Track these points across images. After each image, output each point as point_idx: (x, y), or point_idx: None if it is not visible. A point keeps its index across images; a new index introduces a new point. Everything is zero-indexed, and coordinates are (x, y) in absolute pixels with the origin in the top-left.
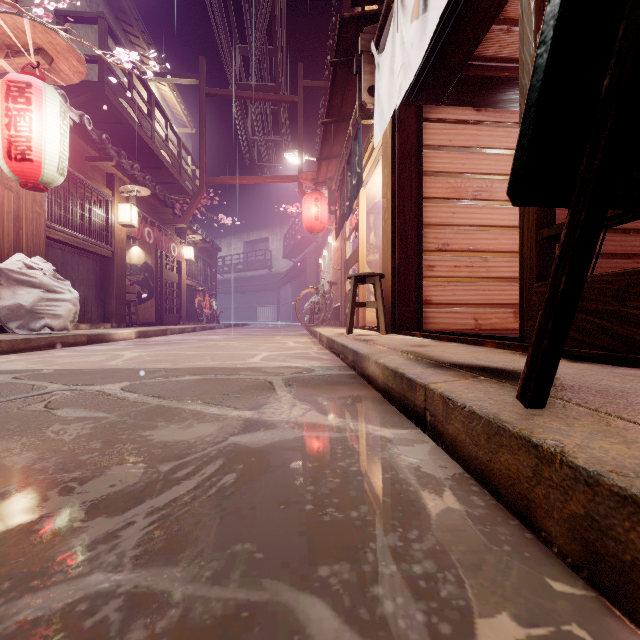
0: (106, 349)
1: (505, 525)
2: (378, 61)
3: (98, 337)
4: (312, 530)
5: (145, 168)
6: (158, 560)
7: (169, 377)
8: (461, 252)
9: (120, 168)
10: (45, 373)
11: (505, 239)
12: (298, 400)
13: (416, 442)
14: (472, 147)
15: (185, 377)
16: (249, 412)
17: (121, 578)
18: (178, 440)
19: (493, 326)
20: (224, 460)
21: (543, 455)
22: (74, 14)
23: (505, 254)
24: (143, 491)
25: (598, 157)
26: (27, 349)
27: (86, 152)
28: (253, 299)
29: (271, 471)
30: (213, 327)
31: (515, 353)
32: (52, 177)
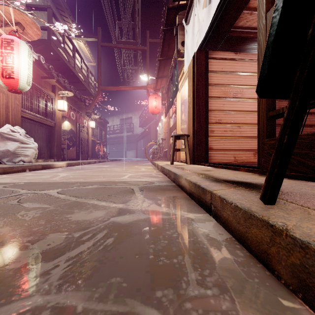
0: (51, 172)
1: (255, 267)
2: (186, 29)
3: (47, 166)
4: (153, 270)
5: (71, 82)
6: (70, 287)
7: (81, 186)
8: (227, 124)
9: (58, 82)
10: (19, 184)
11: (249, 117)
12: (146, 198)
13: (206, 221)
14: (233, 71)
15: (89, 186)
16: (121, 204)
17: (49, 298)
18: (84, 219)
19: (243, 160)
20: (107, 230)
21: (276, 230)
22: (35, 6)
23: (249, 125)
24: (64, 248)
25: (305, 71)
26: (11, 172)
27: (41, 74)
28: (124, 147)
29: (132, 236)
30: (104, 161)
31: (255, 174)
32: (24, 86)
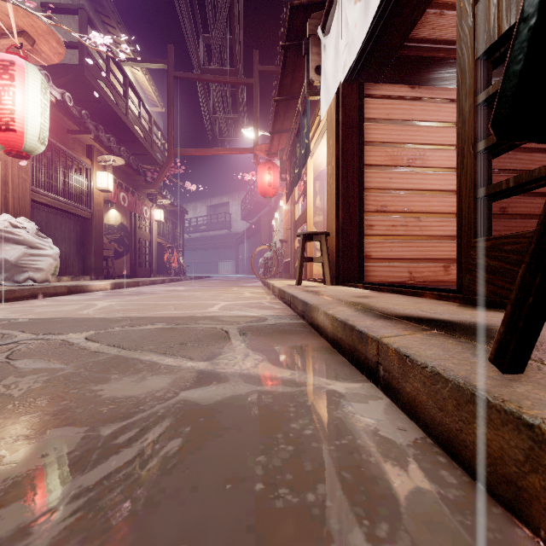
0: (82, 299)
1: (488, 515)
2: (324, 43)
3: (77, 288)
4: (262, 523)
5: (121, 141)
6: None
7: (133, 326)
8: (397, 213)
9: (98, 140)
10: (19, 322)
11: (436, 201)
12: (251, 350)
13: (370, 398)
14: (407, 120)
15: (148, 326)
16: (203, 363)
17: None
18: (128, 396)
19: (425, 278)
20: (171, 421)
21: (542, 438)
22: (58, 6)
23: (436, 215)
24: (76, 463)
25: None
26: (11, 299)
27: (68, 126)
28: (215, 255)
29: (219, 435)
30: (180, 279)
31: (454, 304)
32: (34, 146)
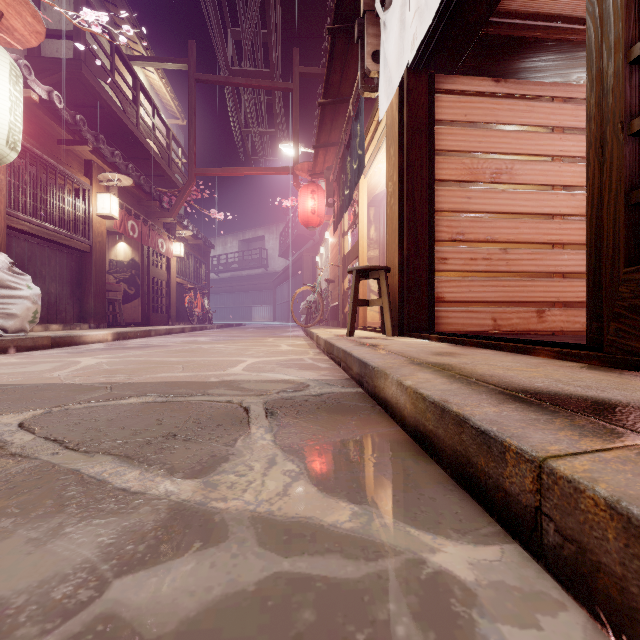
0: (67, 354)
1: None
2: (384, 19)
3: (65, 339)
4: None
5: (131, 159)
6: None
7: (108, 399)
8: (478, 243)
9: (99, 154)
10: None
11: (527, 228)
12: (280, 449)
13: (536, 605)
14: (490, 123)
15: (131, 399)
16: (190, 484)
17: None
18: None
19: (514, 327)
20: None
21: None
22: None
23: (527, 245)
24: None
25: None
26: None
27: (58, 134)
28: (249, 299)
29: None
30: (204, 327)
31: (595, 368)
32: None
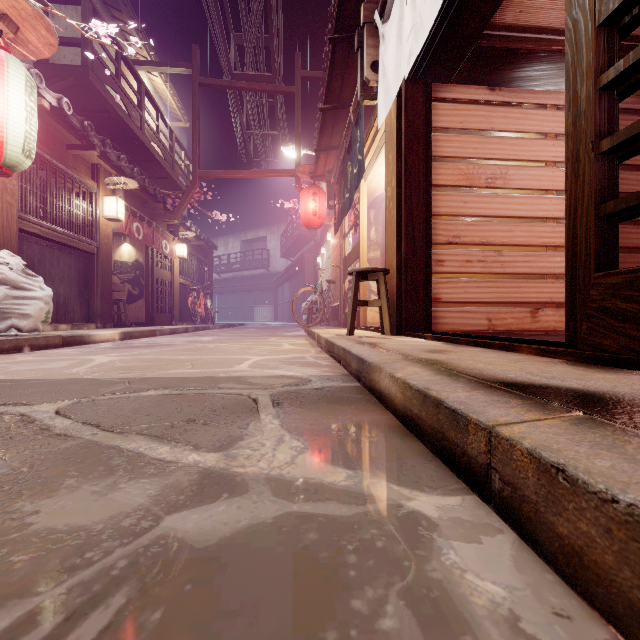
0: (79, 353)
1: None
2: (383, 32)
3: (75, 339)
4: None
5: (135, 161)
6: None
7: (129, 392)
8: (473, 245)
9: (105, 158)
10: None
11: (521, 231)
12: (287, 431)
13: (481, 530)
14: (485, 130)
15: (149, 391)
16: (213, 455)
17: None
18: (74, 526)
19: (508, 327)
20: (131, 592)
21: None
22: None
23: (521, 248)
24: None
25: None
26: None
27: (67, 140)
28: (250, 299)
29: (214, 635)
30: (207, 327)
31: (568, 363)
32: (16, 159)
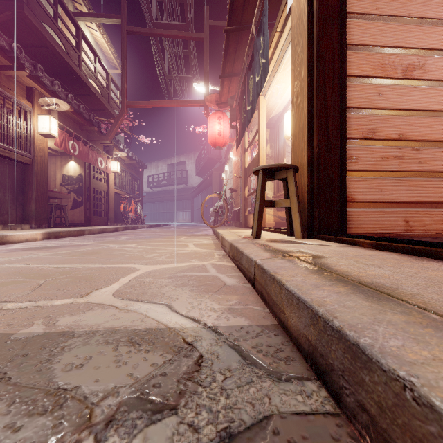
0: None
1: None
2: None
3: None
4: None
5: (77, 95)
6: None
7: None
8: (389, 141)
9: (39, 82)
10: None
11: (440, 126)
12: None
13: None
14: (402, 16)
15: None
16: None
17: None
18: None
19: (426, 229)
20: None
21: None
22: None
23: (440, 144)
24: None
25: None
26: None
27: None
28: (174, 206)
29: None
30: (136, 227)
31: None
32: None
